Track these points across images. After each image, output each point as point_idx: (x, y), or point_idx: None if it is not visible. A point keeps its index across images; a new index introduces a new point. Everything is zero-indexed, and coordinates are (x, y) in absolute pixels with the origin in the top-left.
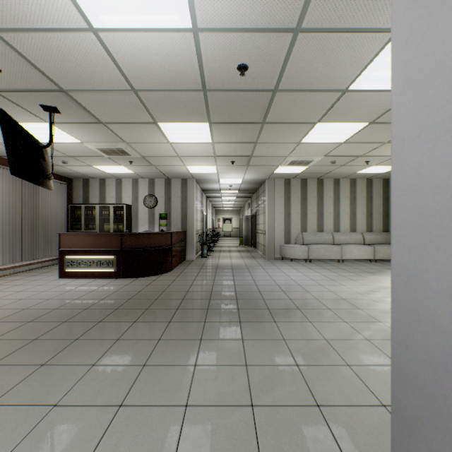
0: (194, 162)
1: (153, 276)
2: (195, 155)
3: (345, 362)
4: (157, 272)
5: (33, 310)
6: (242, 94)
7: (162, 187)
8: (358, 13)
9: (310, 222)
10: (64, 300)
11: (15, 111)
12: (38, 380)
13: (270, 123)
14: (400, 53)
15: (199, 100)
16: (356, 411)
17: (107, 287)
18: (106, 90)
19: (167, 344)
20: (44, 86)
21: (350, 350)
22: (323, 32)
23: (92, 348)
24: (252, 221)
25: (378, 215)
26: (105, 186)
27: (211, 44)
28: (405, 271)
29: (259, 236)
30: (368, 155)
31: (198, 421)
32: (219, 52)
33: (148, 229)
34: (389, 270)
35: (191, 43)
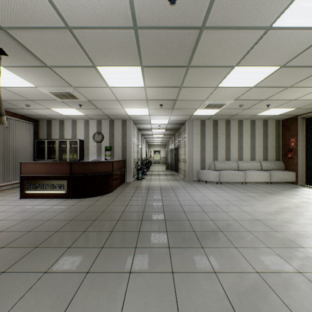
0: (131, 106)
1: (97, 196)
2: (131, 98)
3: (289, 310)
4: (100, 193)
5: None
6: (171, 33)
7: (107, 126)
8: None
9: (220, 153)
10: (14, 221)
11: None
12: None
13: (194, 67)
14: None
15: (131, 40)
16: None
17: (57, 207)
18: (42, 27)
19: (94, 279)
20: None
21: (288, 289)
22: None
23: (13, 286)
24: (175, 152)
25: (272, 148)
26: (64, 125)
27: None
28: None
29: (181, 164)
30: (270, 98)
31: None
32: None
33: (96, 159)
34: (285, 191)
35: None
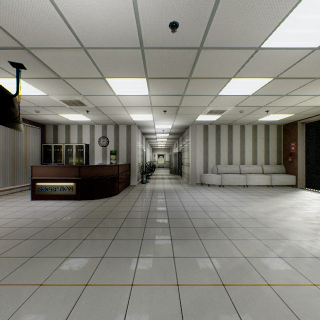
0: (136, 112)
1: (104, 198)
2: (136, 105)
3: (265, 282)
4: (107, 196)
5: (3, 228)
6: (173, 52)
7: (112, 131)
8: None
9: (222, 157)
10: (31, 219)
11: None
12: None
13: (194, 79)
14: None
15: (138, 57)
16: None
17: (67, 207)
18: (60, 47)
19: (108, 262)
20: (8, 44)
21: (268, 268)
22: None
23: (43, 266)
24: (179, 156)
25: (273, 152)
26: (70, 130)
27: (146, 0)
28: None
29: (184, 168)
30: (268, 105)
31: None
32: (154, 9)
33: (102, 162)
34: (284, 194)
35: None
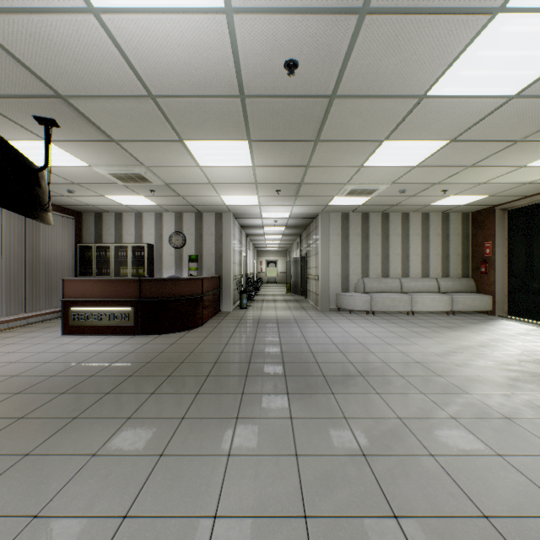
0: (231, 192)
1: (180, 332)
2: (232, 182)
3: (427, 451)
4: (184, 328)
5: (25, 377)
6: (290, 102)
7: (191, 222)
8: None
9: (373, 266)
10: (66, 364)
11: (2, 124)
12: (17, 477)
13: (325, 141)
14: None
15: (235, 110)
16: (448, 525)
17: (122, 346)
18: (116, 95)
19: (192, 424)
20: (35, 90)
21: (432, 433)
22: (399, 14)
23: (94, 430)
24: (302, 264)
25: (457, 257)
26: (122, 221)
27: (250, 31)
28: None
29: (310, 283)
30: (446, 182)
31: None
32: (261, 43)
33: (175, 274)
34: (471, 325)
35: (224, 30)
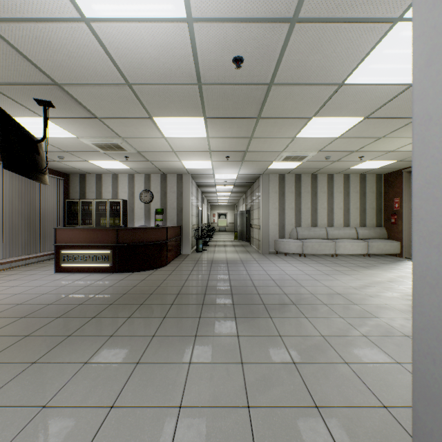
0: (189, 158)
1: (149, 271)
2: (191, 150)
3: (342, 360)
4: (152, 267)
5: (27, 305)
6: (237, 88)
7: (157, 182)
8: (357, 2)
9: (304, 217)
10: (59, 295)
11: (9, 105)
12: (28, 379)
13: (265, 118)
14: (425, 17)
15: (194, 94)
16: (356, 413)
17: (103, 281)
18: (100, 83)
19: (161, 340)
20: (37, 79)
21: (348, 347)
22: (321, 23)
23: (84, 345)
24: (247, 216)
25: (372, 210)
26: (102, 181)
27: (206, 35)
28: (432, 272)
29: (254, 231)
30: (362, 150)
31: (192, 424)
32: (215, 44)
33: (144, 224)
34: (383, 265)
35: (186, 34)
